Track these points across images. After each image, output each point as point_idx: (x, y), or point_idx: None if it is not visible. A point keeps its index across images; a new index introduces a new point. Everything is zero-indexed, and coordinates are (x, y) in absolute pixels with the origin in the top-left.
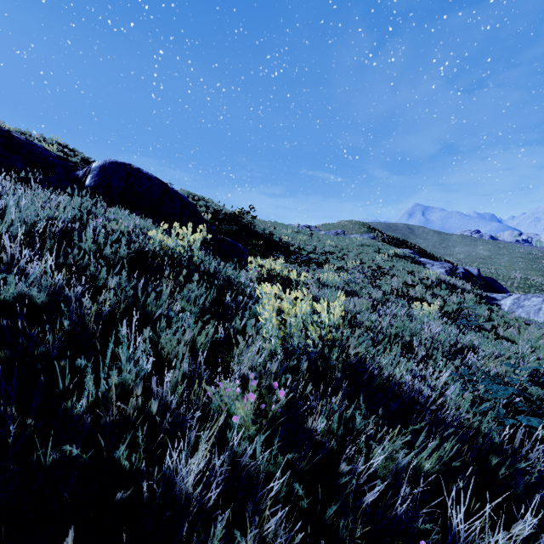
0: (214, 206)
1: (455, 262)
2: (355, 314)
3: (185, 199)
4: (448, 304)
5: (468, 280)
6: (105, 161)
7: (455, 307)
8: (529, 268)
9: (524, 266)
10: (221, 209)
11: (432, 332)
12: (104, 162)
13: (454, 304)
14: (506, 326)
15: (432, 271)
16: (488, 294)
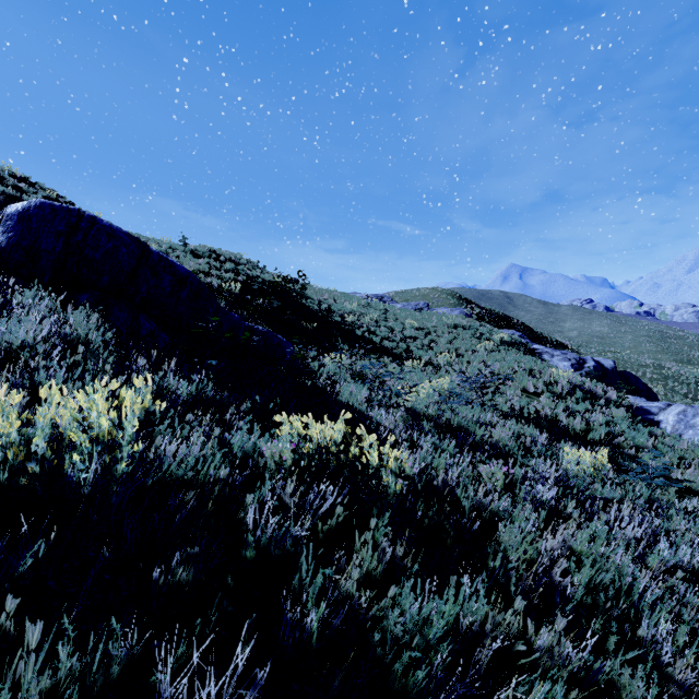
0: (249, 269)
1: (568, 343)
2: (499, 532)
3: (182, 270)
4: (595, 429)
5: (601, 376)
6: (29, 204)
7: (603, 432)
8: (659, 350)
9: (653, 348)
10: (257, 275)
11: (628, 538)
12: (26, 205)
13: (599, 426)
14: (681, 464)
15: (561, 372)
16: (630, 398)
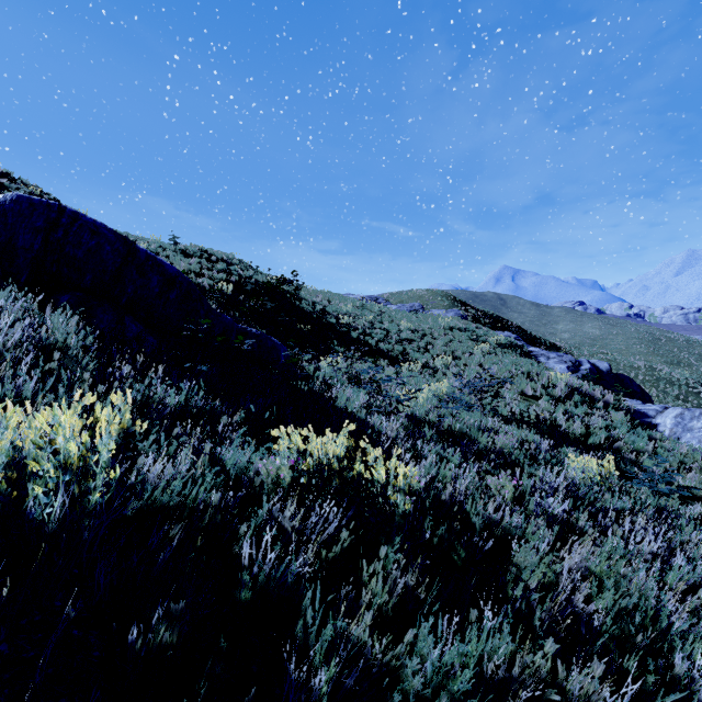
0: (241, 269)
1: (562, 345)
2: (515, 553)
3: (171, 270)
4: (595, 434)
5: (597, 379)
6: (5, 197)
7: (603, 436)
8: (650, 352)
9: (644, 350)
10: (250, 275)
11: (644, 554)
12: (2, 199)
13: (599, 429)
14: (681, 468)
15: (559, 374)
16: (626, 401)
